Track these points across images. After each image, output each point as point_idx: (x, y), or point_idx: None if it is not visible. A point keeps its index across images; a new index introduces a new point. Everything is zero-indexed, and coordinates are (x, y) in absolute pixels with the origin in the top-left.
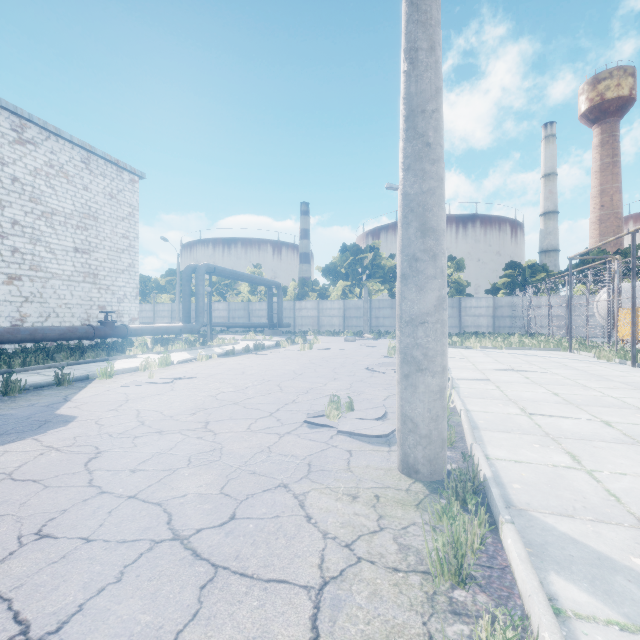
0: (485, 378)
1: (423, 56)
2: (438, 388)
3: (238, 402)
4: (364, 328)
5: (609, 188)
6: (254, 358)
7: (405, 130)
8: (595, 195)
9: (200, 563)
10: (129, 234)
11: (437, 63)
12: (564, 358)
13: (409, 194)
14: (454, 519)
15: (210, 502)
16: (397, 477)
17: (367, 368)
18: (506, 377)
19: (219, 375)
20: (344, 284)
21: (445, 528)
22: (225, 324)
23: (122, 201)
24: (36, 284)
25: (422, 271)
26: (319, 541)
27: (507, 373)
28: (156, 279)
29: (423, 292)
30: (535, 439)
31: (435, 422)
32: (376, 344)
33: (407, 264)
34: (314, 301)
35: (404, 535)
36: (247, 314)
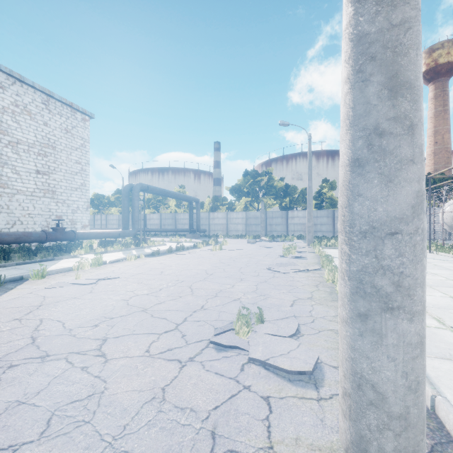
0: None
1: None
2: (418, 338)
3: (147, 308)
4: (261, 233)
5: (441, 129)
6: (174, 258)
7: None
8: (430, 134)
9: None
10: (81, 160)
11: None
12: (429, 258)
13: (367, 33)
14: None
15: None
16: None
17: (269, 268)
18: None
19: (140, 275)
20: (246, 200)
21: None
22: (158, 229)
23: (75, 135)
24: (4, 198)
25: (391, 151)
26: None
27: None
28: (108, 196)
29: (393, 184)
30: None
31: (414, 394)
32: (271, 245)
33: (363, 142)
34: (224, 212)
35: None
36: (174, 222)
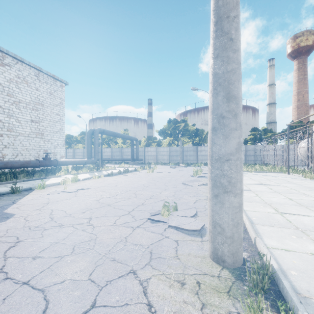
0: (248, 189)
1: None
2: (238, 204)
3: (111, 204)
4: (180, 161)
5: (302, 91)
6: (123, 177)
7: (215, 31)
8: (295, 94)
9: None
10: (60, 113)
11: None
12: (286, 177)
13: (218, 73)
14: None
15: (79, 289)
16: (210, 264)
17: (183, 183)
18: (259, 188)
19: (103, 187)
20: (169, 139)
21: None
22: (110, 159)
23: (56, 96)
24: (10, 138)
25: (227, 125)
26: None
27: (259, 186)
28: (76, 136)
29: (228, 139)
30: (291, 231)
31: (236, 227)
32: (186, 169)
33: (216, 120)
34: (154, 147)
35: None
36: (121, 154)
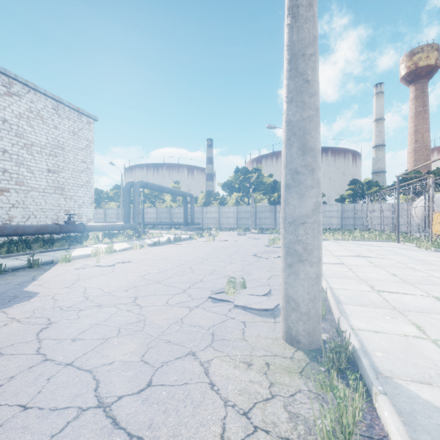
0: (340, 262)
1: (303, 11)
2: (315, 275)
3: (160, 281)
4: (251, 226)
5: (421, 128)
6: (173, 247)
7: (288, 70)
8: (411, 133)
9: (118, 432)
10: (86, 160)
11: (314, 17)
12: (394, 247)
13: (292, 121)
14: (341, 399)
15: (132, 369)
16: (282, 346)
17: (254, 255)
18: (355, 261)
19: (148, 260)
20: (237, 195)
21: (329, 400)
22: (154, 223)
23: (81, 136)
24: (20, 195)
25: (302, 182)
26: (221, 409)
27: (355, 258)
28: (107, 191)
29: (303, 199)
30: (386, 312)
31: (313, 302)
32: (260, 237)
33: (290, 176)
34: (216, 207)
35: (292, 403)
36: (170, 216)
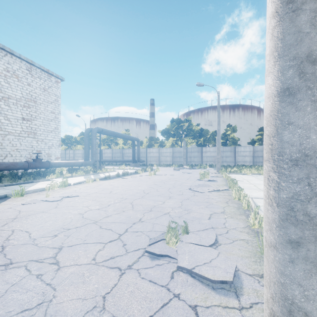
0: None
1: None
2: None
3: (97, 221)
4: (183, 162)
5: None
6: (121, 181)
7: None
8: None
9: None
10: (55, 111)
11: None
12: None
13: None
14: None
15: None
16: None
17: (190, 189)
18: None
19: (94, 194)
20: (172, 139)
21: None
22: (110, 160)
23: (51, 93)
24: None
25: None
26: None
27: None
28: (75, 137)
29: None
30: None
31: None
32: (191, 171)
33: (295, 71)
34: (157, 148)
35: None
36: (122, 155)
